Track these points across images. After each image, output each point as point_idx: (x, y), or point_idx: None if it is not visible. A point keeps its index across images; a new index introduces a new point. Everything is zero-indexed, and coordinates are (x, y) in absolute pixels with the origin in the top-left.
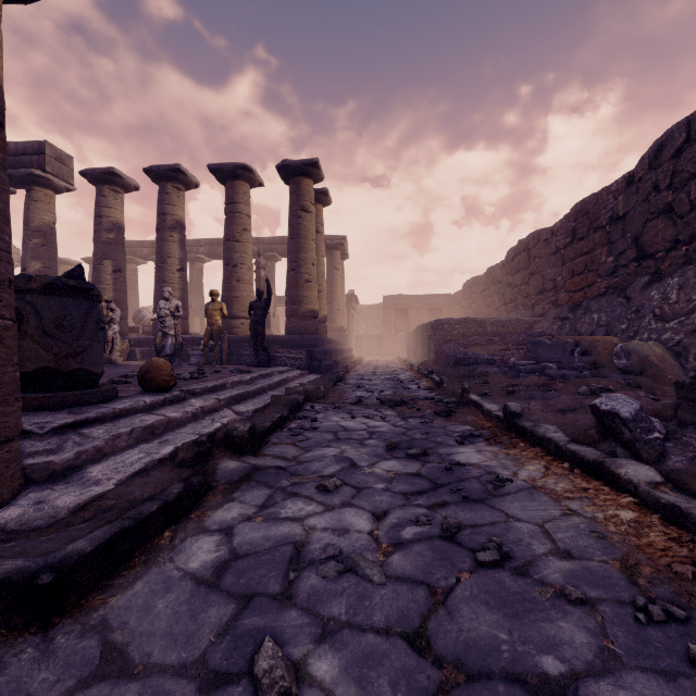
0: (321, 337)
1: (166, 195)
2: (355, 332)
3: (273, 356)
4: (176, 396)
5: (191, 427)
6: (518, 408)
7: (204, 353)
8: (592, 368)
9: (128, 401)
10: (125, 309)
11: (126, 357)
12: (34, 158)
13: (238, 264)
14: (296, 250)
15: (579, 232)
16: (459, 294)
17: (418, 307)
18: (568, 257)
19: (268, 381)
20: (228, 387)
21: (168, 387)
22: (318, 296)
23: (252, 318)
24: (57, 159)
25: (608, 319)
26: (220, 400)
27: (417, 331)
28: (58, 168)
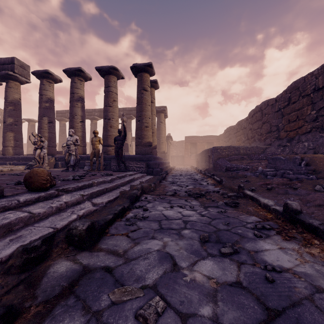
0: (153, 156)
1: (74, 83)
2: (170, 154)
3: (128, 166)
4: (50, 194)
5: (51, 220)
6: (298, 206)
7: (91, 164)
8: (313, 173)
9: (4, 201)
10: (54, 142)
11: (53, 166)
12: (9, 66)
13: (111, 118)
14: (140, 111)
15: (293, 98)
16: (222, 135)
17: (201, 141)
18: (286, 112)
19: (121, 180)
20: (94, 185)
21: (44, 188)
22: (152, 135)
23: (116, 145)
24: (21, 66)
25: (314, 145)
26: (83, 195)
27: (202, 153)
28: (21, 71)
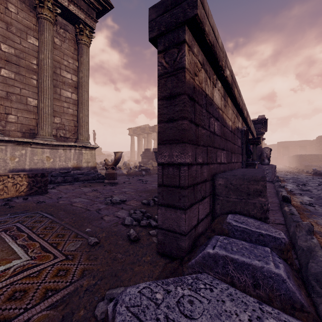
0: None
1: None
2: None
3: None
4: None
5: None
6: (308, 170)
7: None
8: None
9: None
10: None
11: None
12: None
13: None
14: None
15: None
16: (314, 140)
17: (294, 145)
18: None
19: None
20: None
21: None
22: None
23: None
24: None
25: None
26: None
27: (293, 156)
28: None
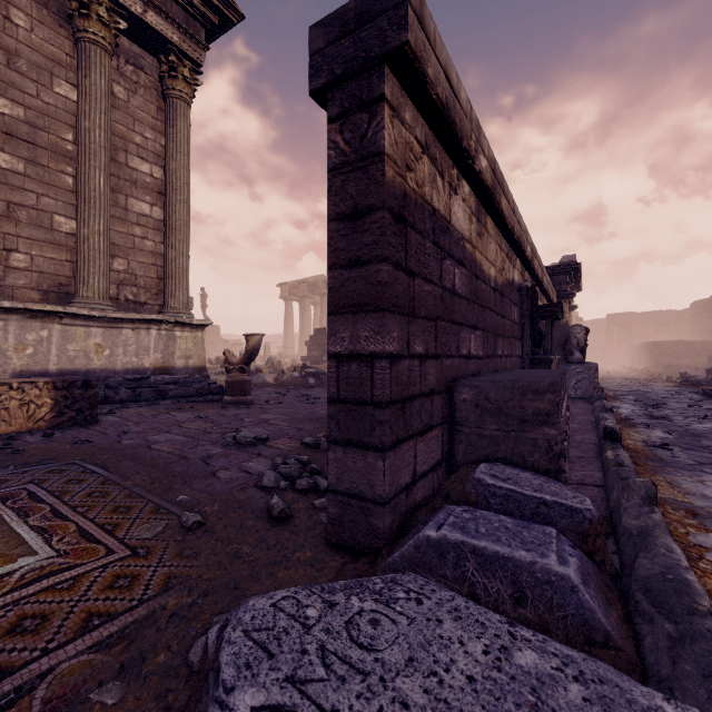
0: None
1: None
2: None
3: None
4: None
5: None
6: (669, 376)
7: None
8: None
9: None
10: None
11: None
12: None
13: None
14: None
15: None
16: (687, 311)
17: (642, 322)
18: None
19: None
20: None
21: None
22: None
23: None
24: None
25: None
26: None
27: (640, 346)
28: None
